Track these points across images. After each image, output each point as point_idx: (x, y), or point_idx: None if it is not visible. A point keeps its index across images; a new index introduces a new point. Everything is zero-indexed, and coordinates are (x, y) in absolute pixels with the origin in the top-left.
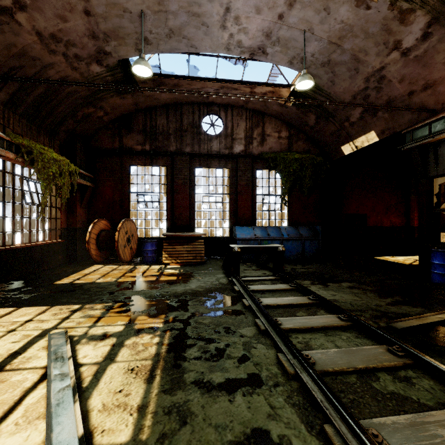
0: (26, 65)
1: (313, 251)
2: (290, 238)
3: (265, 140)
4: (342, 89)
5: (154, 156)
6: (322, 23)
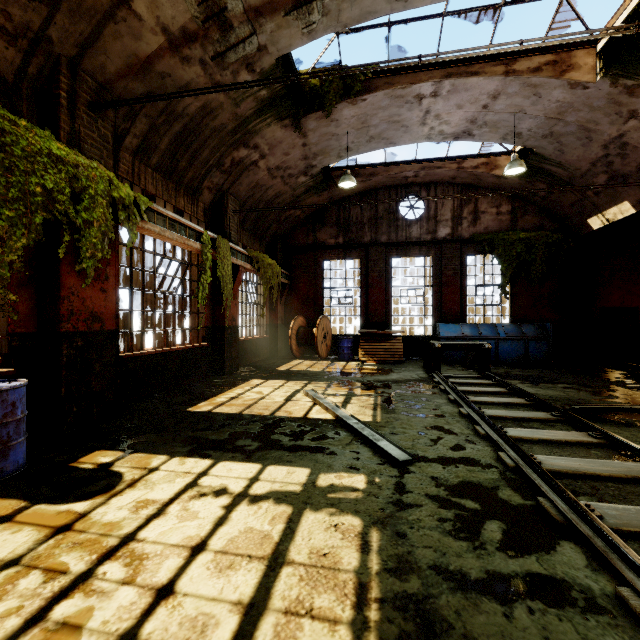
0: (256, 192)
1: (541, 354)
2: (509, 338)
3: (478, 218)
4: (575, 157)
5: (347, 249)
6: (534, 105)
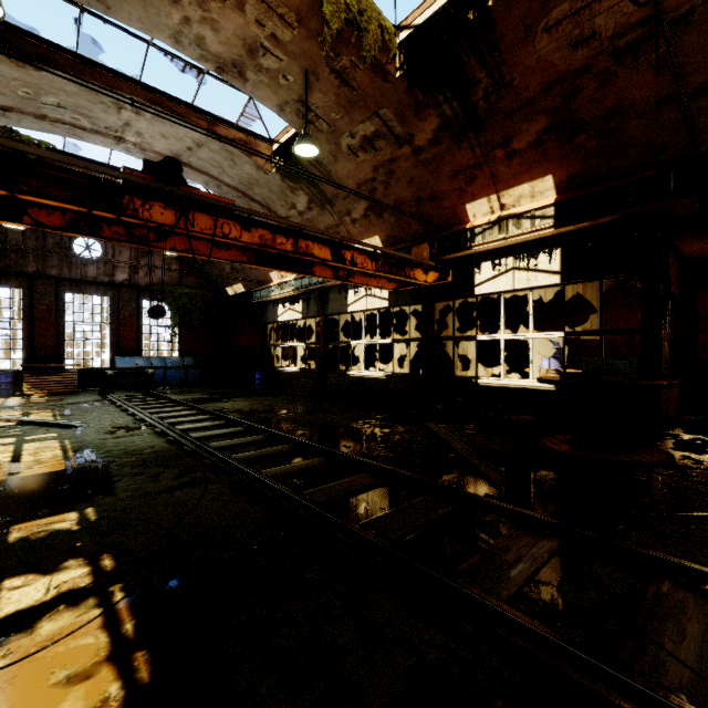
0: None
1: (197, 377)
2: (174, 367)
3: (153, 271)
4: None
5: (3, 276)
6: None
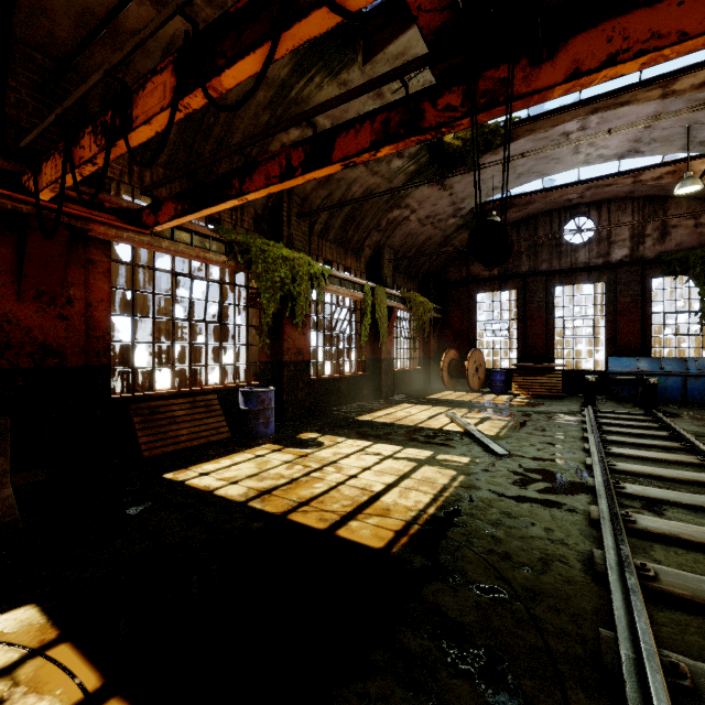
0: (408, 240)
1: None
2: (702, 374)
3: (667, 234)
4: None
5: (502, 281)
6: None
